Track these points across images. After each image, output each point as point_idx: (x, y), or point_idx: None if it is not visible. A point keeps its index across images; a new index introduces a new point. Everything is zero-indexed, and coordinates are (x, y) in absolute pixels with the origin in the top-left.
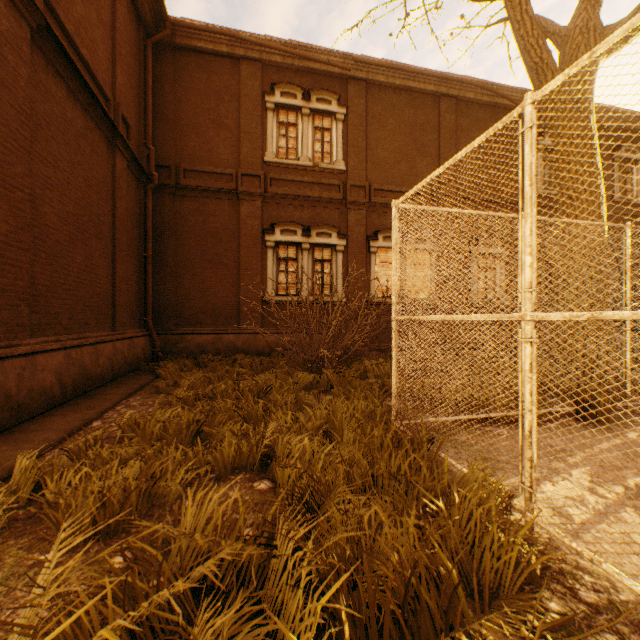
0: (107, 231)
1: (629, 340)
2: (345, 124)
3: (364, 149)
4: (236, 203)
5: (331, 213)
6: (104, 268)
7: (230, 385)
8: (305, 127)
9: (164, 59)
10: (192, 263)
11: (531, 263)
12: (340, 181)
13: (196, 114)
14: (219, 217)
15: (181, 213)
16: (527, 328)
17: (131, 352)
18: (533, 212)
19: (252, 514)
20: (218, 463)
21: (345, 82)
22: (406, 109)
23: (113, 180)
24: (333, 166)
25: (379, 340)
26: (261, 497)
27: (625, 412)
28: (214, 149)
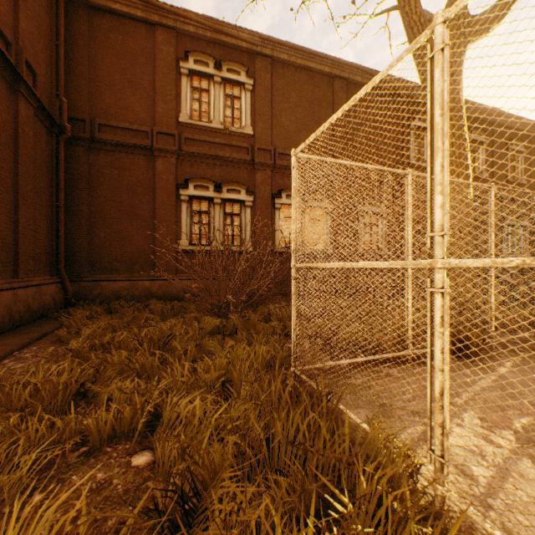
0: (8, 177)
1: (494, 285)
2: (253, 94)
3: (270, 117)
4: (151, 159)
5: (240, 172)
6: (3, 214)
7: (134, 332)
8: (217, 93)
9: (78, 16)
10: (107, 213)
11: (442, 203)
12: (248, 144)
13: (111, 72)
14: (135, 171)
15: (96, 165)
16: (438, 277)
17: (37, 299)
18: (445, 145)
19: (117, 509)
20: (91, 434)
21: (253, 57)
22: (306, 86)
23: (16, 125)
24: (242, 130)
25: (282, 285)
26: (136, 479)
27: (490, 347)
28: (130, 107)
